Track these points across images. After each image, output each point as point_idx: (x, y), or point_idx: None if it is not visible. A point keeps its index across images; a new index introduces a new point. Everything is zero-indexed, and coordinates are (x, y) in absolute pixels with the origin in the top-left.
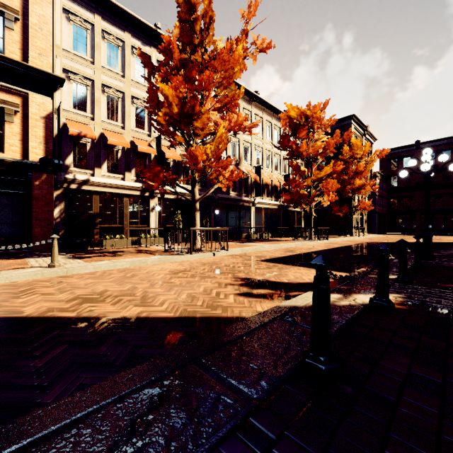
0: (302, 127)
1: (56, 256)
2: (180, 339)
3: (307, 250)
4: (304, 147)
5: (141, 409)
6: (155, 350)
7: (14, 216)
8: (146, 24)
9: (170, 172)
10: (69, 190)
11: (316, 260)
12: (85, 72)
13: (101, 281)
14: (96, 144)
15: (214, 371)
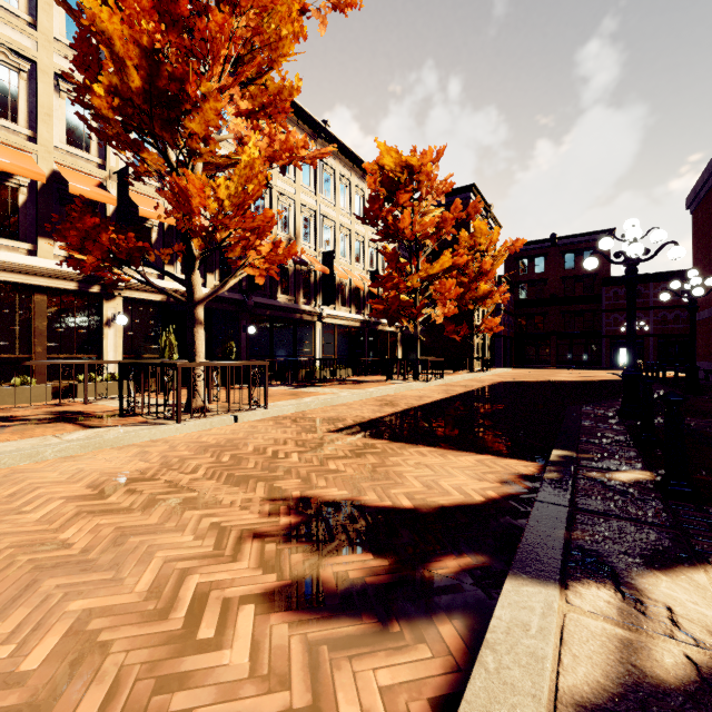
0: (403, 187)
1: None
2: None
3: (417, 400)
4: (406, 221)
5: None
6: None
7: None
8: None
9: (131, 235)
10: None
11: None
12: None
13: None
14: None
15: None
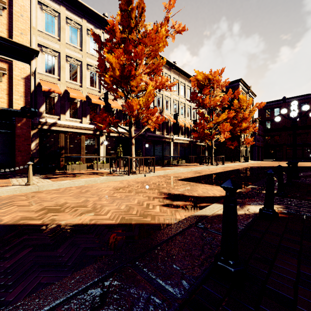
0: (206, 87)
1: (31, 177)
2: (119, 242)
3: (210, 172)
4: (207, 100)
5: (85, 310)
6: (100, 251)
7: (2, 148)
8: (97, 13)
9: (114, 117)
10: (42, 129)
11: (226, 183)
12: (54, 46)
13: (63, 195)
14: (62, 97)
15: (145, 273)
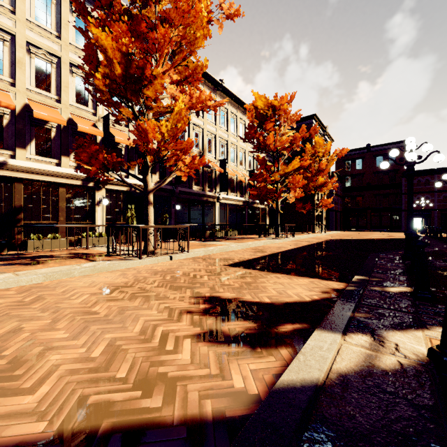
0: (269, 119)
1: None
2: None
3: (277, 249)
4: (271, 140)
5: None
6: None
7: None
8: None
9: (114, 154)
10: None
11: None
12: (1, 22)
13: None
14: (18, 117)
15: None
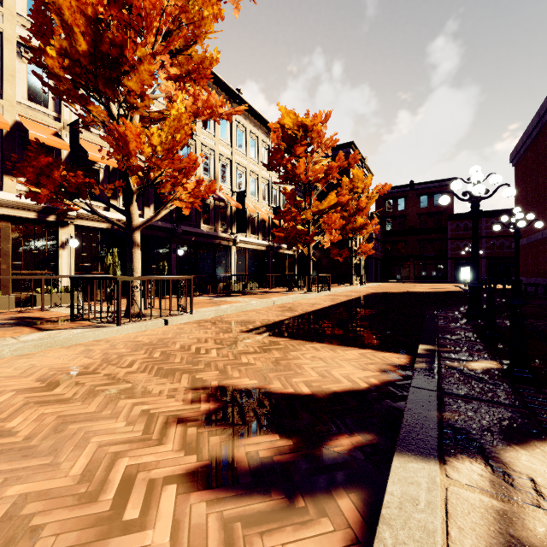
0: (299, 142)
1: None
2: None
3: (311, 306)
4: (301, 168)
5: None
6: None
7: None
8: None
9: (80, 173)
10: None
11: None
12: None
13: None
14: None
15: None
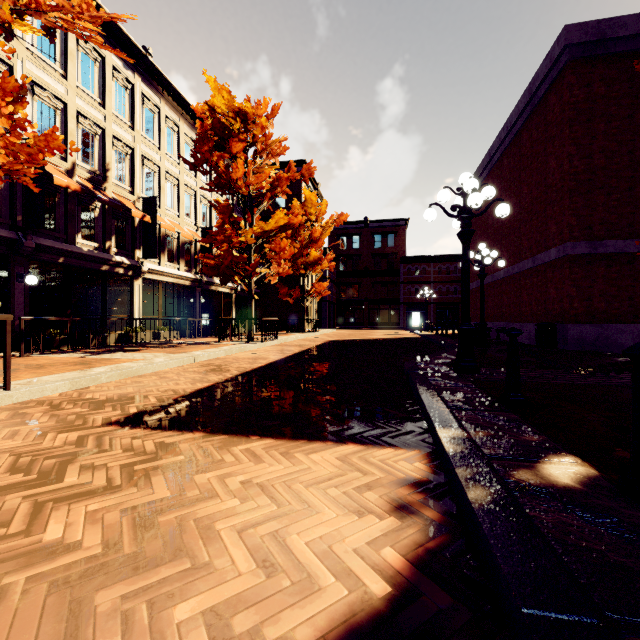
0: (237, 135)
1: None
2: None
3: (251, 363)
4: (239, 171)
5: None
6: None
7: None
8: None
9: None
10: None
11: None
12: None
13: None
14: None
15: None
